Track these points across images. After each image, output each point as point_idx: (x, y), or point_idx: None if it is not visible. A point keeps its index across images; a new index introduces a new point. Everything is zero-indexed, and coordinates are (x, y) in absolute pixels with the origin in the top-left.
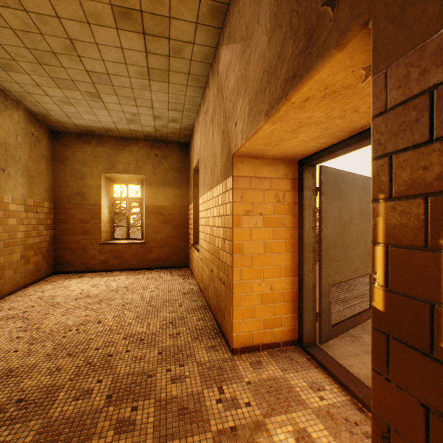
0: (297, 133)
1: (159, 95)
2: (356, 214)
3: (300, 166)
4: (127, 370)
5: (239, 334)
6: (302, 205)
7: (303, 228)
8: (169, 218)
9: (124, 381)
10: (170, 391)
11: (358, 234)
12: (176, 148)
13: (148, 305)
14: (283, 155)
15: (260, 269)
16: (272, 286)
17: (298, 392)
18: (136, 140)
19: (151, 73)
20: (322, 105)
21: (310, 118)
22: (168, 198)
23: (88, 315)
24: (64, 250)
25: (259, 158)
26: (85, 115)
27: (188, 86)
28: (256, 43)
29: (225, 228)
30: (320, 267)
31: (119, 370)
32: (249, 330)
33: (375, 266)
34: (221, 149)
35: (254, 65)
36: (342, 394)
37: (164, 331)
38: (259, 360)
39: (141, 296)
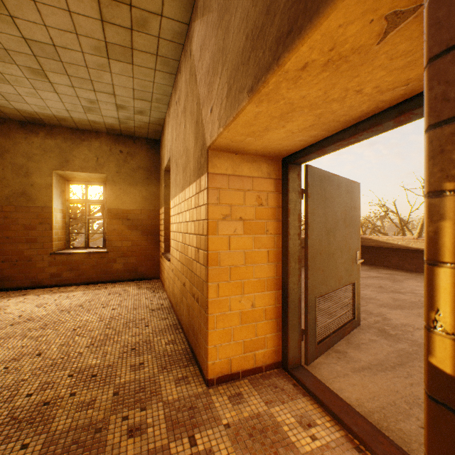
0: (285, 121)
1: (122, 80)
2: (340, 219)
3: (285, 164)
4: (67, 424)
5: (216, 362)
6: (287, 209)
7: (288, 235)
8: (136, 223)
9: (61, 441)
10: (125, 450)
11: (342, 241)
12: (144, 145)
13: (107, 328)
14: (266, 150)
15: (240, 283)
16: (253, 302)
17: (286, 433)
18: (96, 133)
19: (110, 49)
20: (321, 78)
21: (304, 97)
22: (135, 201)
23: (25, 345)
24: (2, 262)
25: (239, 153)
26: (28, 98)
27: (157, 71)
28: (237, 3)
29: (199, 236)
30: (306, 279)
31: (56, 425)
32: (227, 356)
33: (436, 300)
34: (195, 142)
35: (234, 32)
36: (335, 428)
37: (124, 362)
38: (239, 392)
39: (99, 316)
